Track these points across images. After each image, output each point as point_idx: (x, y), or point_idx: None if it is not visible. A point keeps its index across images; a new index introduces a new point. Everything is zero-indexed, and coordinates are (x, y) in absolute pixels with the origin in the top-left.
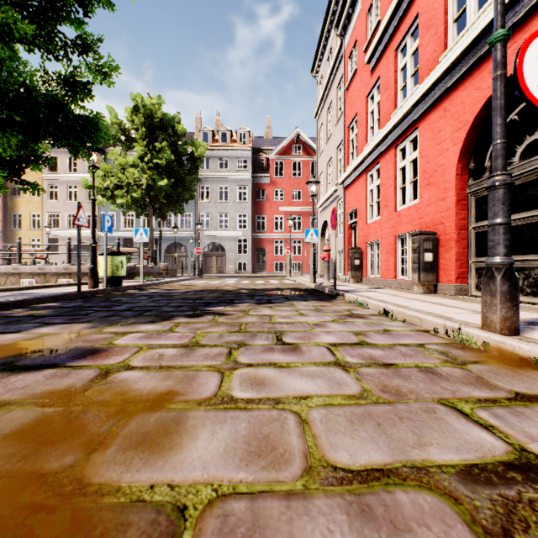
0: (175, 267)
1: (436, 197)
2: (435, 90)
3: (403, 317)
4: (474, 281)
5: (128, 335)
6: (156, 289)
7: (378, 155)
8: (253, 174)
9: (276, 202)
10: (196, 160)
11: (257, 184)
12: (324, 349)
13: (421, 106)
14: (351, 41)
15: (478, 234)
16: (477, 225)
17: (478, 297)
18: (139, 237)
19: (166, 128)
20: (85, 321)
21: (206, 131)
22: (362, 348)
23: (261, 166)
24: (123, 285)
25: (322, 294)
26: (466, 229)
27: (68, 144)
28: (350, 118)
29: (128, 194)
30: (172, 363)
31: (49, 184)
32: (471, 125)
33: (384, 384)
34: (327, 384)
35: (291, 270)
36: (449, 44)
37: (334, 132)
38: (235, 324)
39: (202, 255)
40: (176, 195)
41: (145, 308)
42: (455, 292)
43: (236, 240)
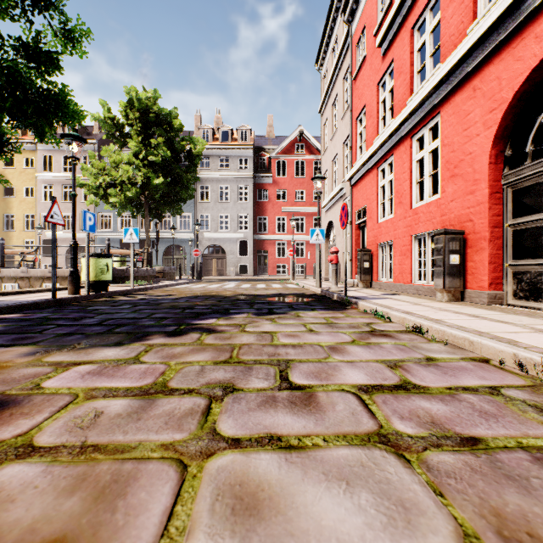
0: (172, 270)
1: (463, 190)
2: (461, 67)
3: (442, 336)
4: (511, 287)
5: (71, 369)
6: (146, 295)
7: (391, 148)
8: (254, 173)
9: (278, 202)
10: (194, 157)
11: (259, 184)
12: (354, 399)
13: (444, 87)
14: (360, 27)
15: (517, 233)
16: (516, 222)
17: (517, 306)
18: (128, 237)
19: (163, 123)
20: (31, 342)
21: (206, 129)
22: (411, 397)
23: (262, 165)
24: (110, 290)
25: (330, 301)
26: (501, 227)
27: (30, 124)
28: (359, 110)
29: (121, 193)
30: (106, 437)
31: (43, 184)
32: (509, 103)
33: (494, 509)
34: (381, 509)
35: (294, 273)
36: (479, 13)
37: (340, 126)
38: (226, 347)
39: (201, 258)
40: (174, 194)
41: (120, 321)
42: (488, 301)
43: (237, 242)
